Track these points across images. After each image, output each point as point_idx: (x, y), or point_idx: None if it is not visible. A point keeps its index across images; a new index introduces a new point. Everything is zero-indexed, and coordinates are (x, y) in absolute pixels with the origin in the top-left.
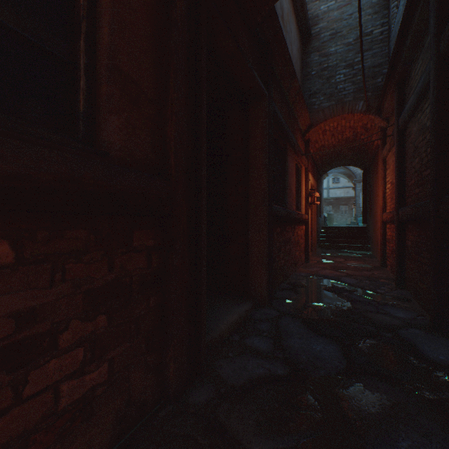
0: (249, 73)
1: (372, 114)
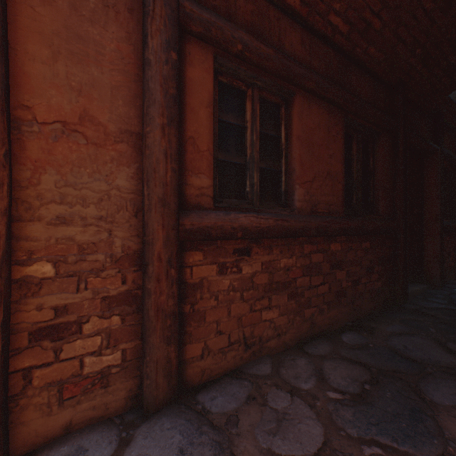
0: (426, 146)
1: None
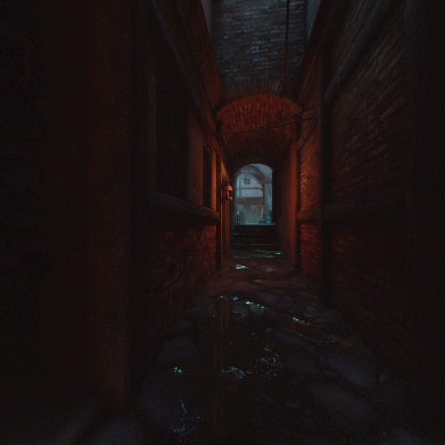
0: None
1: (288, 97)
